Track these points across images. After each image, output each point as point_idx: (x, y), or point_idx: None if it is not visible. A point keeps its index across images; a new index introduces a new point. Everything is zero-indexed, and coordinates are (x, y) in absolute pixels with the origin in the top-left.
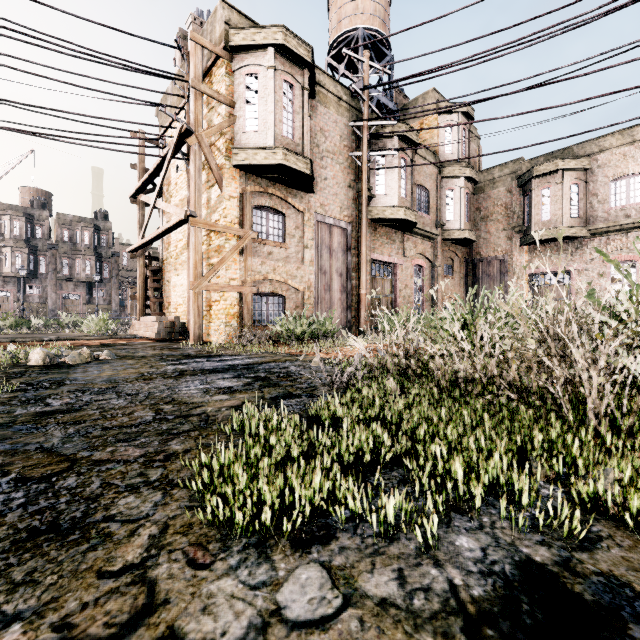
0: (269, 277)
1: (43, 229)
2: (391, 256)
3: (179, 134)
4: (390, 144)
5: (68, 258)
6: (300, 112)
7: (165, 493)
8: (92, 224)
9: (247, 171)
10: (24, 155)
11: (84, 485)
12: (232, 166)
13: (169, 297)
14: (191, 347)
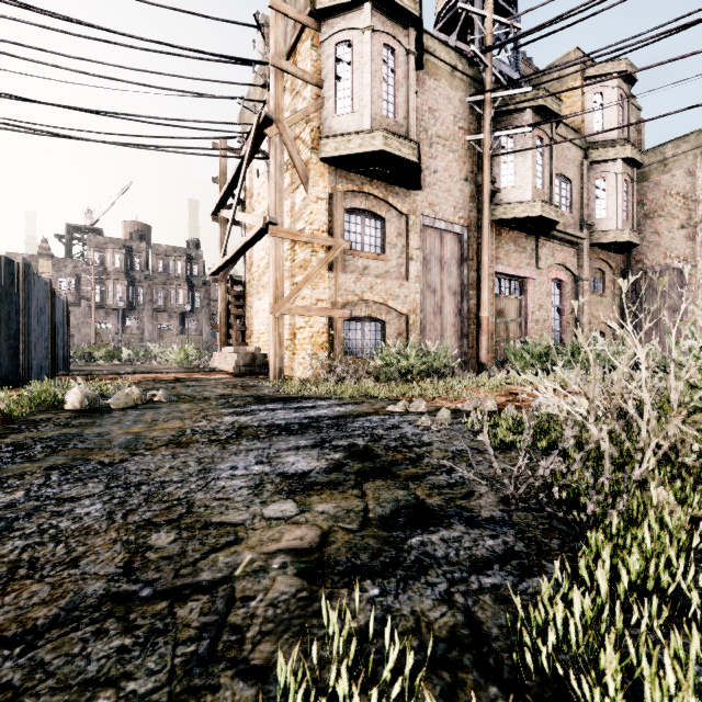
0: (365, 297)
1: (141, 261)
2: (520, 268)
3: (257, 125)
4: (521, 120)
5: (163, 289)
6: (404, 84)
7: None
8: (184, 253)
9: (338, 165)
10: (124, 188)
11: None
12: (320, 160)
13: (251, 325)
14: (269, 385)
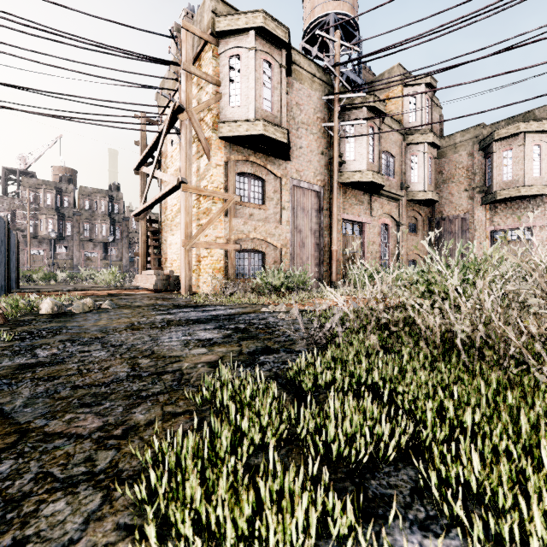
0: (250, 235)
1: (69, 199)
2: (360, 216)
3: (172, 111)
4: (359, 114)
5: (88, 223)
6: (278, 88)
7: (106, 496)
8: (107, 195)
9: (231, 142)
10: (55, 140)
11: (16, 475)
12: (218, 138)
13: (166, 254)
14: (182, 297)
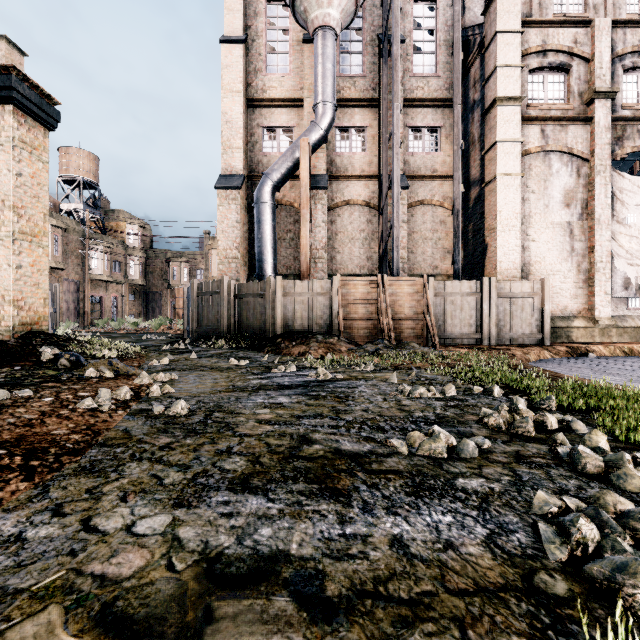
0: None
1: None
2: (100, 293)
3: None
4: (100, 248)
5: None
6: (61, 245)
7: None
8: None
9: None
10: None
11: None
12: None
13: None
14: None
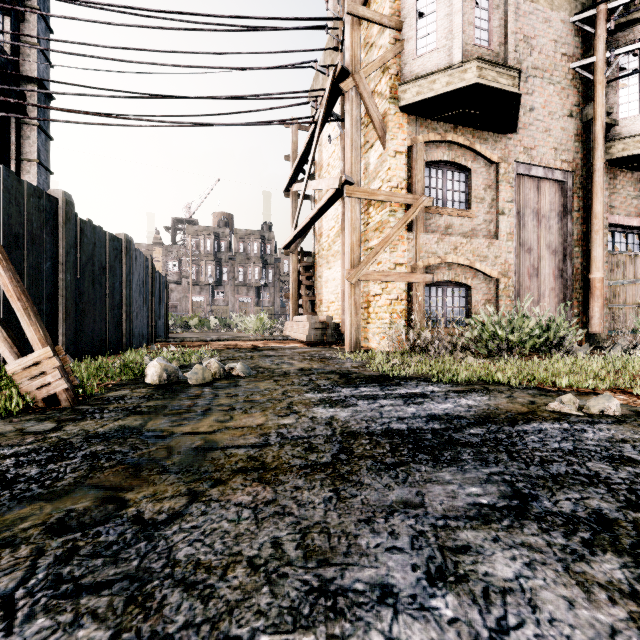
0: (448, 259)
1: (225, 244)
2: None
3: (332, 81)
4: None
5: (242, 267)
6: (500, 4)
7: None
8: (259, 235)
9: (418, 114)
10: (213, 185)
11: None
12: (398, 110)
13: (321, 294)
14: (347, 357)
